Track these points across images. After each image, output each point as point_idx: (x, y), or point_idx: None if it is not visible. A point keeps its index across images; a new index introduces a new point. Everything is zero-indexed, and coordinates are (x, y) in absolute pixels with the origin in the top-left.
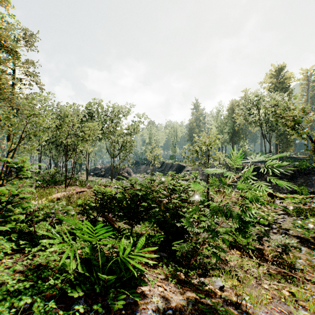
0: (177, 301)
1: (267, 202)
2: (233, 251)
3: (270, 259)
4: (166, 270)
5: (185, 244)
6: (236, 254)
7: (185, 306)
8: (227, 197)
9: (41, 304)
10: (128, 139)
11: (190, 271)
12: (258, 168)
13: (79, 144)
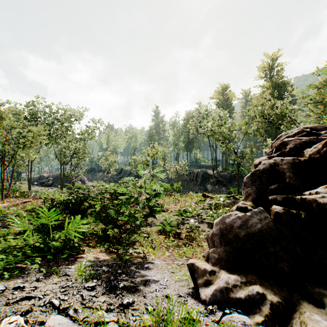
0: (105, 258)
1: (199, 201)
2: (160, 236)
3: (184, 238)
4: (101, 246)
5: (113, 226)
6: (162, 237)
7: (108, 259)
8: (172, 199)
9: (13, 258)
10: (81, 146)
11: (120, 247)
12: (206, 173)
13: (21, 152)
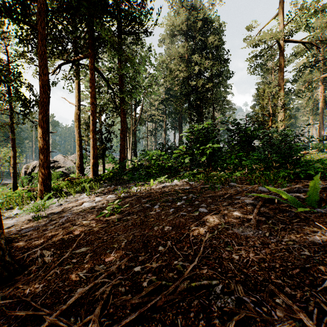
0: None
1: None
2: None
3: None
4: None
5: None
6: None
7: None
8: None
9: None
10: None
11: None
12: None
13: None
